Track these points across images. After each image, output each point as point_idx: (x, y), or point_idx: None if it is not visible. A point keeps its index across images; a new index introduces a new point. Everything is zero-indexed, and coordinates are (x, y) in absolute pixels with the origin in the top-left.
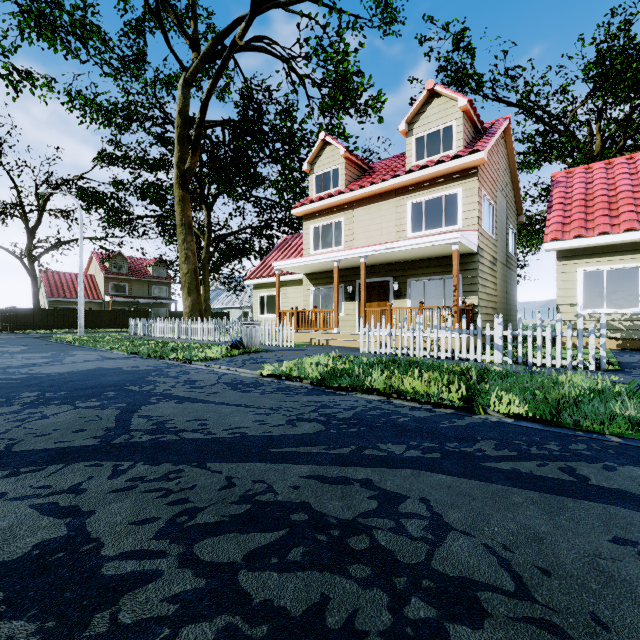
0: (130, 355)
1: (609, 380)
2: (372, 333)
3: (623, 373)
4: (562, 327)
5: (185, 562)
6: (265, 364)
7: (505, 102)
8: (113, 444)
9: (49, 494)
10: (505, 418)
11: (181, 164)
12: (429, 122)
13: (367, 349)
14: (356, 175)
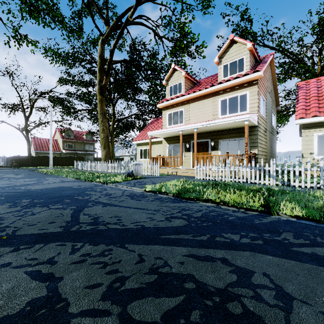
0: (76, 180)
1: None
2: (201, 168)
3: None
4: (305, 165)
5: (123, 320)
6: (146, 185)
7: (268, 47)
8: (71, 231)
9: (36, 264)
10: (290, 218)
11: (100, 82)
12: (230, 57)
13: (199, 177)
14: (190, 86)
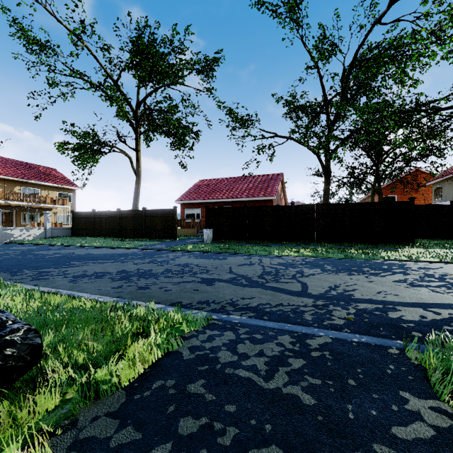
0: None
1: None
2: None
3: None
4: None
5: None
6: None
7: None
8: None
9: None
10: None
11: None
12: None
13: None
14: None
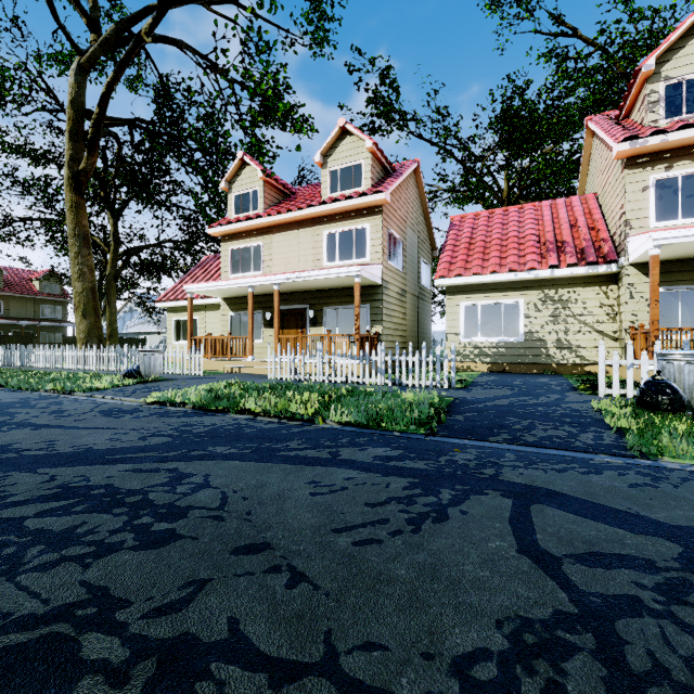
0: None
1: (437, 394)
2: (278, 360)
3: (464, 390)
4: (449, 353)
5: None
6: (154, 392)
7: (428, 141)
8: None
9: None
10: (336, 425)
11: (74, 164)
12: (342, 157)
13: (274, 376)
14: (277, 199)
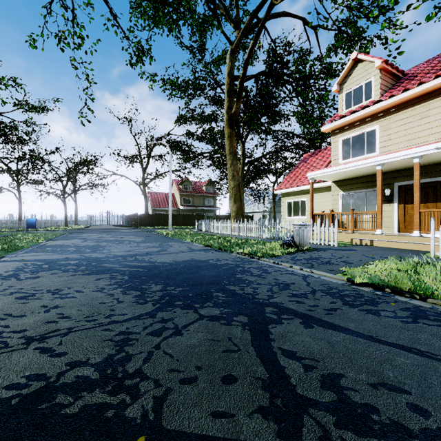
0: (206, 247)
1: None
2: None
3: None
4: None
5: None
6: (343, 268)
7: None
8: None
9: None
10: None
11: (229, 110)
12: None
13: None
14: (390, 84)
